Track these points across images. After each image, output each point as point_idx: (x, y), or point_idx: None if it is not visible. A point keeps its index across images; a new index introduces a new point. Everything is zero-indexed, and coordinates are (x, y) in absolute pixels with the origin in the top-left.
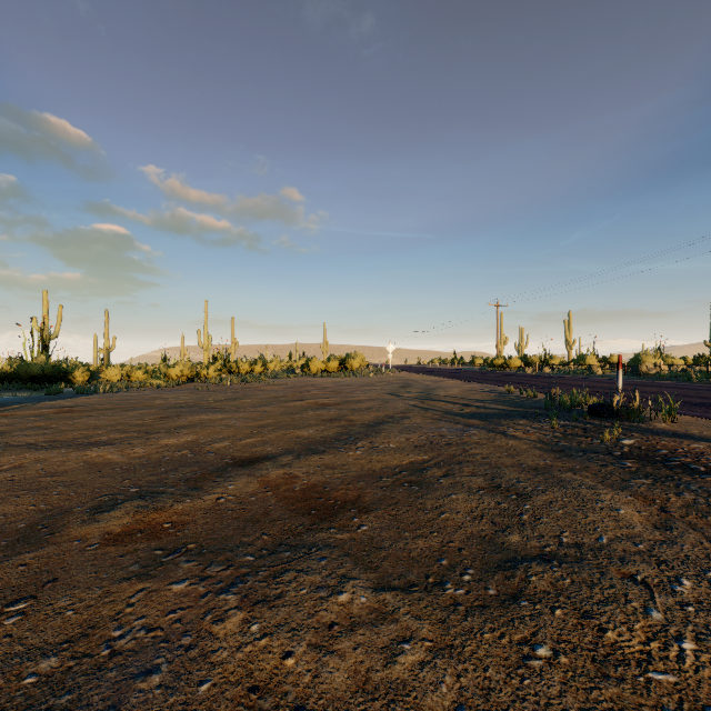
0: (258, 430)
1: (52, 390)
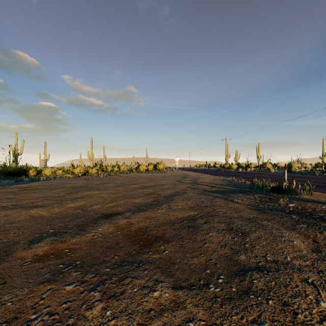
0: (114, 199)
1: (18, 179)
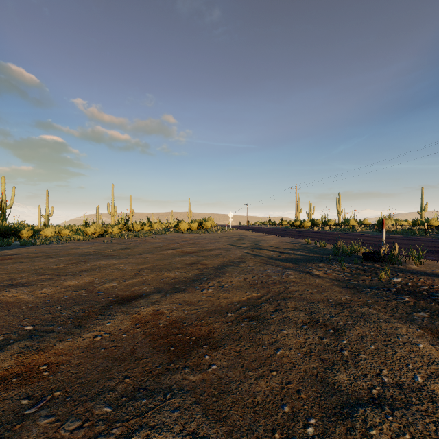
0: (139, 272)
1: (3, 243)
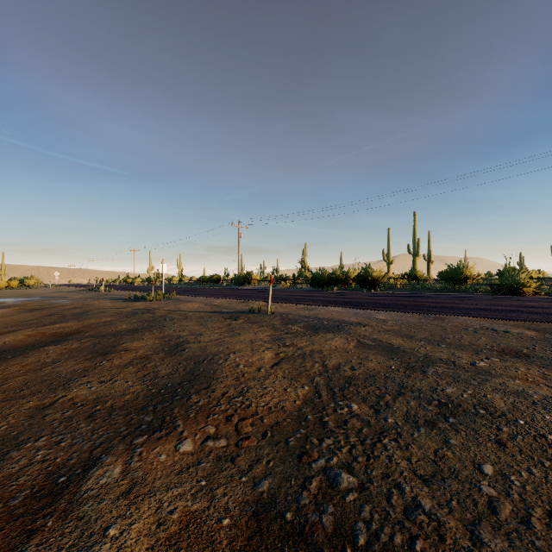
0: None
1: None
